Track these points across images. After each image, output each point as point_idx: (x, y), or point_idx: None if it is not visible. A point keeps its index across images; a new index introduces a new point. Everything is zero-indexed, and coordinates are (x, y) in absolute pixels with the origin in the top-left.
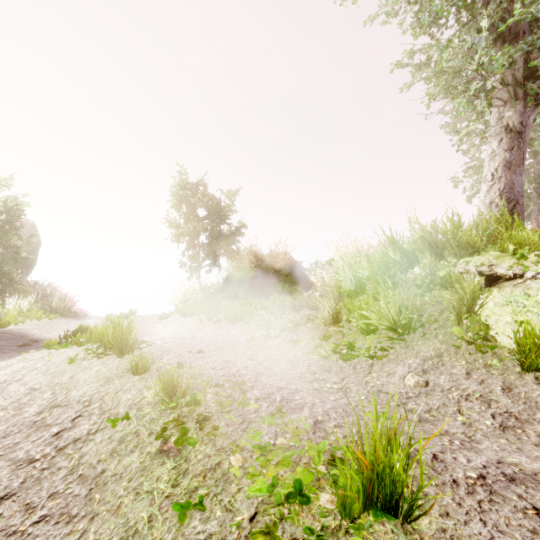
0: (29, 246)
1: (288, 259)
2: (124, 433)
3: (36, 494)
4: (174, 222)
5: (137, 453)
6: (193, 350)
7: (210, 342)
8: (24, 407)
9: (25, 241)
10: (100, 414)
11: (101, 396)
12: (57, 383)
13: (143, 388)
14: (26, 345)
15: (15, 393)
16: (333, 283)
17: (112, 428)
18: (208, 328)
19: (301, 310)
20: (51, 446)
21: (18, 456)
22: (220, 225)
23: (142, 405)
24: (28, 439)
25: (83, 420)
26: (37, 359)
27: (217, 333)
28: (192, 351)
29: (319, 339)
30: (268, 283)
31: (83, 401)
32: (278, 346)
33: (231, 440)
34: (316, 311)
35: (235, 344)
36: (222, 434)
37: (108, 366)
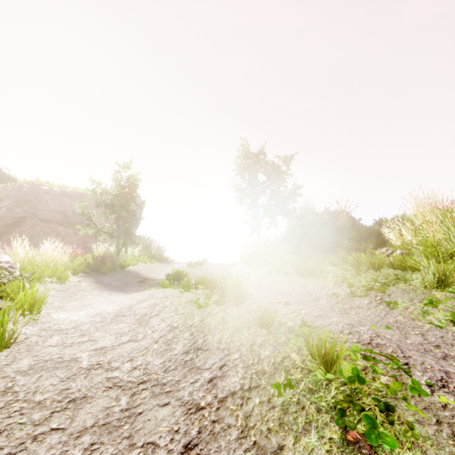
0: (141, 210)
1: (345, 216)
2: (283, 399)
3: (217, 452)
4: (238, 187)
5: (315, 435)
6: (280, 301)
7: (288, 294)
8: (171, 344)
9: (139, 207)
10: (245, 368)
11: (237, 346)
12: (192, 325)
13: (277, 345)
14: (142, 282)
15: (159, 327)
16: (428, 242)
17: (279, 395)
18: (281, 280)
19: (381, 268)
20: (211, 395)
21: (184, 397)
22: (279, 187)
23: (287, 367)
24: (186, 379)
25: (230, 371)
26: (163, 298)
27: (292, 286)
28: (280, 302)
29: (422, 304)
30: (330, 239)
31: (221, 348)
32: (367, 306)
33: (447, 454)
34: (403, 271)
35: (316, 299)
36: (423, 437)
37: (229, 314)
